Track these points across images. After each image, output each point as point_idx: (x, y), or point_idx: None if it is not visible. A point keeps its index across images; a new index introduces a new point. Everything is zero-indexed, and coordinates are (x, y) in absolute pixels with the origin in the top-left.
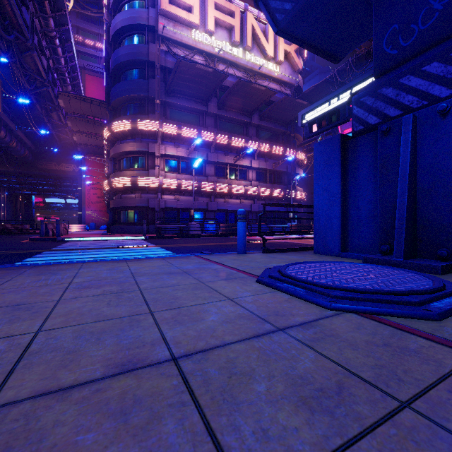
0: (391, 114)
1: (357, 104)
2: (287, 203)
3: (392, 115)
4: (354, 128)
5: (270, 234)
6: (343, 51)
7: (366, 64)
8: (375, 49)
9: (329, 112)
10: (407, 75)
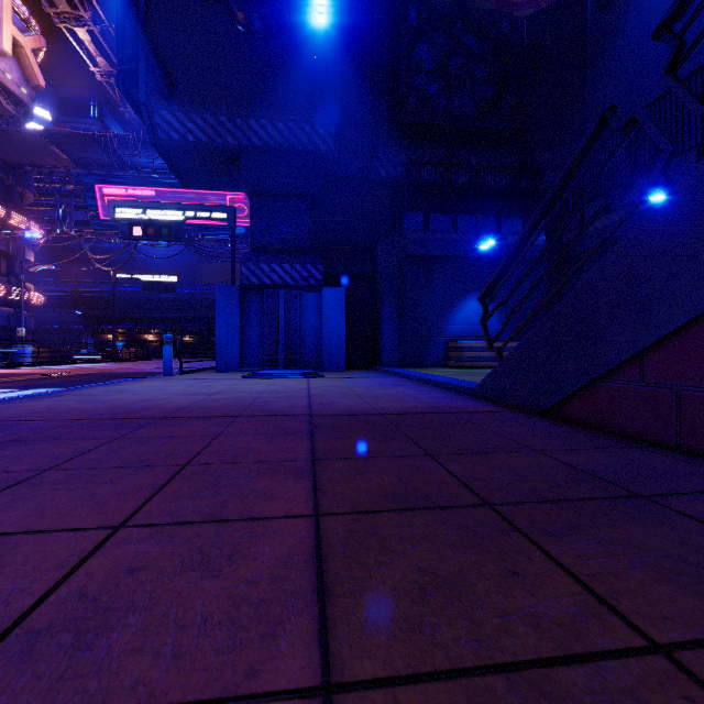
0: (267, 282)
1: (245, 265)
2: (8, 309)
3: (267, 283)
4: (243, 281)
5: (4, 366)
6: (197, 184)
7: (152, 150)
8: (252, 230)
9: (161, 223)
10: (275, 264)
